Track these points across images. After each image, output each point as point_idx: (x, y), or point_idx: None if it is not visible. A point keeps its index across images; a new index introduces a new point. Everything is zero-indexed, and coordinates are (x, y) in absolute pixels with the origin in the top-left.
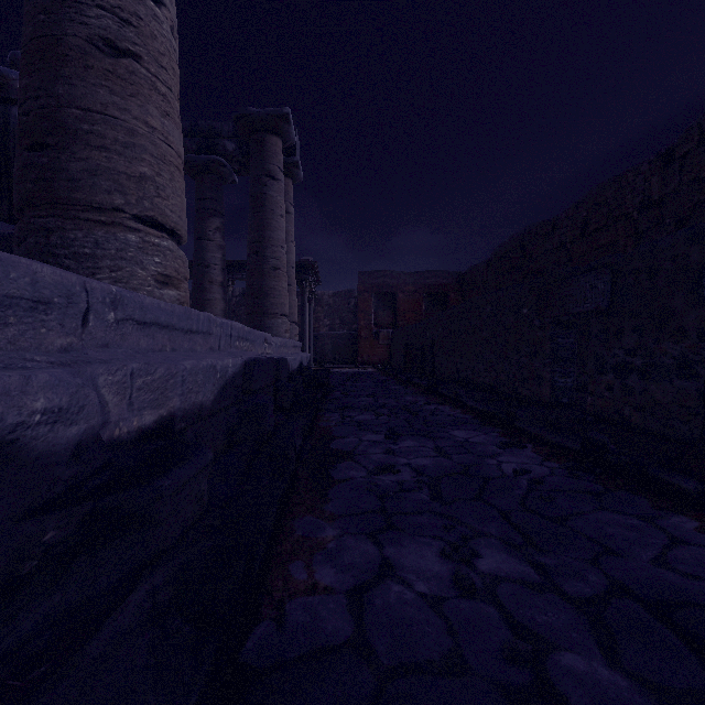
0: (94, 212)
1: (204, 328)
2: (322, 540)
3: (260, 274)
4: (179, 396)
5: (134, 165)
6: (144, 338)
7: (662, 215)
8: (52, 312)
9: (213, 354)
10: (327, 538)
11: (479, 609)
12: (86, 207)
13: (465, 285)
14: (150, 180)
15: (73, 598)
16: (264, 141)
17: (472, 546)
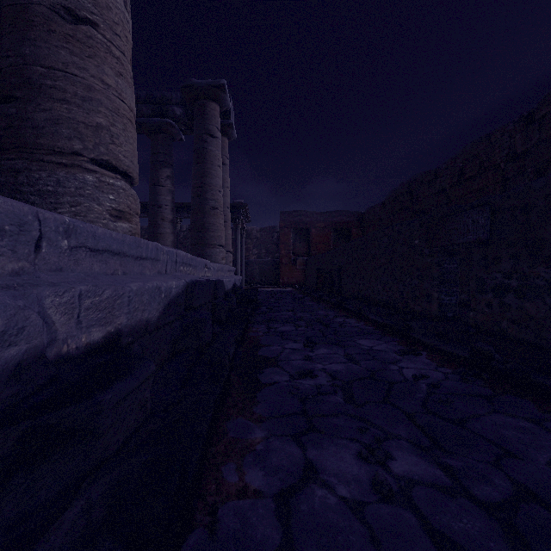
0: (56, 155)
1: (152, 255)
2: (251, 441)
3: (202, 213)
4: (125, 314)
5: (92, 116)
6: (97, 263)
7: (524, 165)
8: (3, 239)
9: (160, 277)
10: (256, 439)
11: (398, 515)
12: (49, 151)
13: (364, 222)
14: (105, 129)
15: (10, 515)
16: (205, 106)
17: (385, 448)
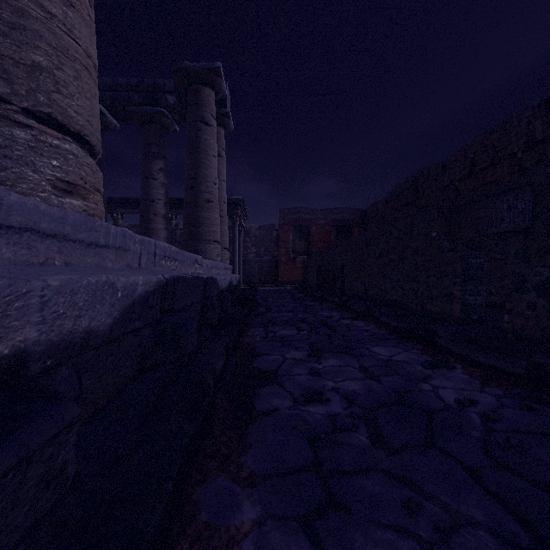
0: None
1: (116, 243)
2: (235, 531)
3: (195, 206)
4: (35, 323)
5: (25, 51)
6: (10, 247)
7: (545, 153)
8: None
9: (127, 271)
10: (243, 525)
11: None
12: None
13: (366, 220)
14: (46, 71)
15: None
16: (199, 92)
17: None
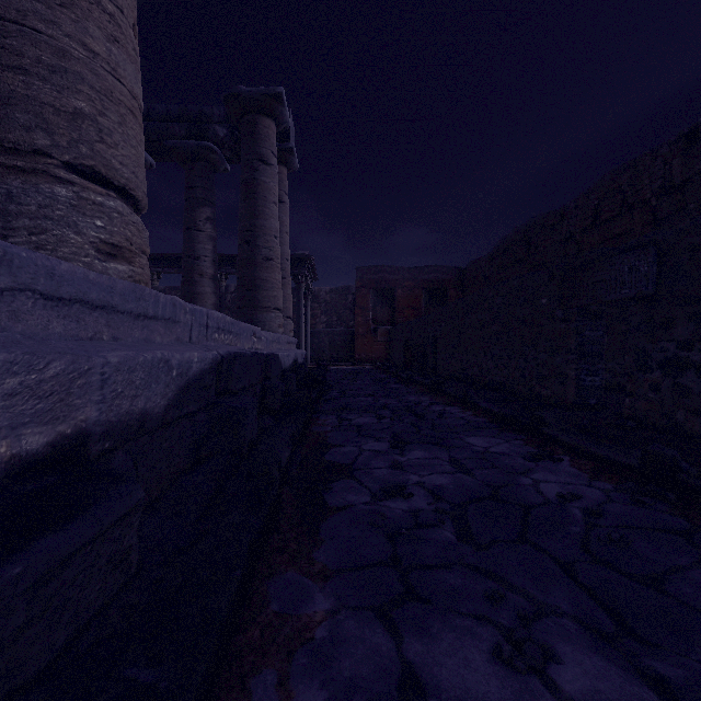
0: (6, 154)
1: (166, 314)
2: (307, 620)
3: (252, 265)
4: (96, 403)
5: (66, 97)
6: (60, 320)
7: (685, 200)
8: None
9: (178, 346)
10: (316, 615)
11: None
12: None
13: (465, 281)
14: (89, 119)
15: None
16: (256, 123)
17: (538, 637)
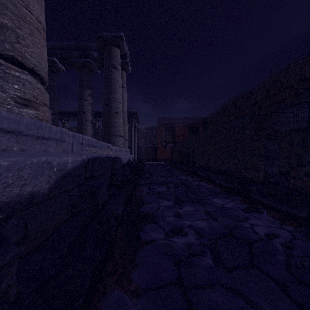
0: None
1: (56, 137)
2: None
3: (109, 115)
4: None
5: None
6: None
7: None
8: None
9: (63, 154)
10: None
11: None
12: None
13: (207, 123)
14: (10, 29)
15: None
16: (111, 50)
17: None
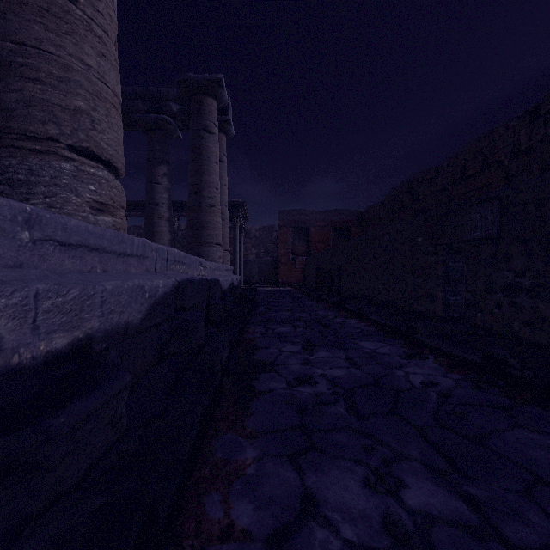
0: (28, 140)
1: (138, 252)
2: (241, 463)
3: (198, 211)
4: (97, 316)
5: (69, 99)
6: (70, 259)
7: (529, 161)
8: None
9: (147, 275)
10: (247, 460)
11: None
12: (20, 136)
13: (364, 221)
14: (85, 113)
15: None
16: (202, 102)
17: (395, 473)
